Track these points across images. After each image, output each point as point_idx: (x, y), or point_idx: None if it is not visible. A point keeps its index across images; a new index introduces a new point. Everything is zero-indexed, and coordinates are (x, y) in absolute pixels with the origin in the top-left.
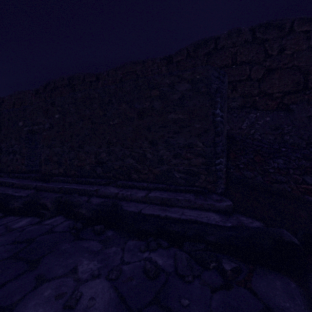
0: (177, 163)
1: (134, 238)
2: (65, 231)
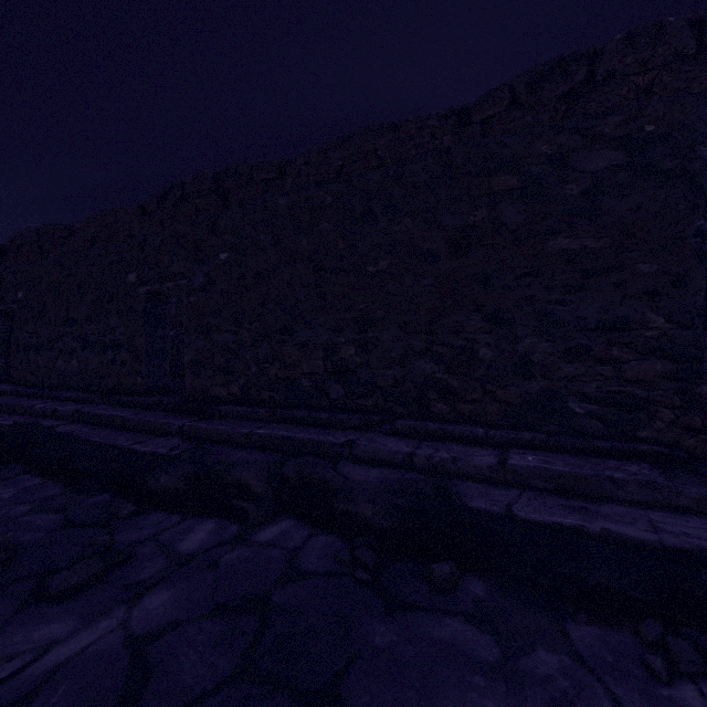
0: (578, 373)
1: (573, 612)
2: (335, 572)
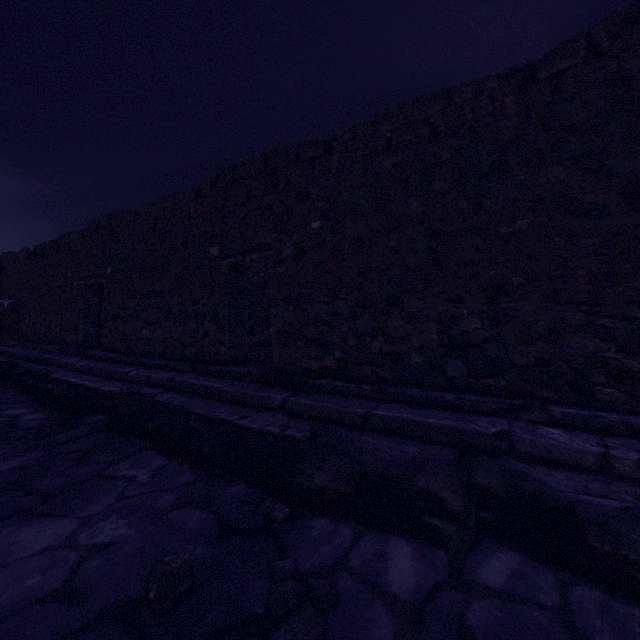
0: None
1: None
2: None
